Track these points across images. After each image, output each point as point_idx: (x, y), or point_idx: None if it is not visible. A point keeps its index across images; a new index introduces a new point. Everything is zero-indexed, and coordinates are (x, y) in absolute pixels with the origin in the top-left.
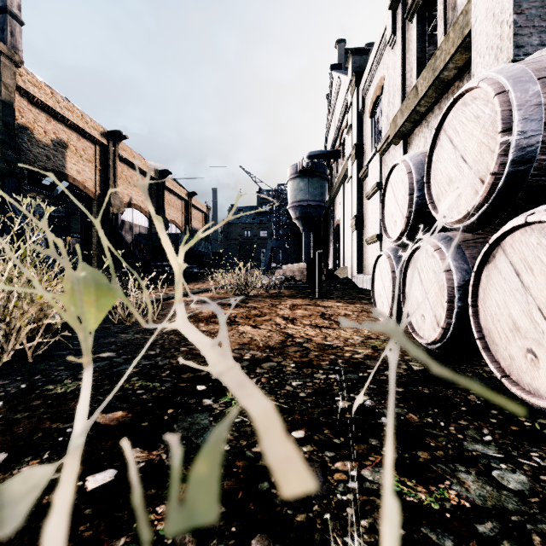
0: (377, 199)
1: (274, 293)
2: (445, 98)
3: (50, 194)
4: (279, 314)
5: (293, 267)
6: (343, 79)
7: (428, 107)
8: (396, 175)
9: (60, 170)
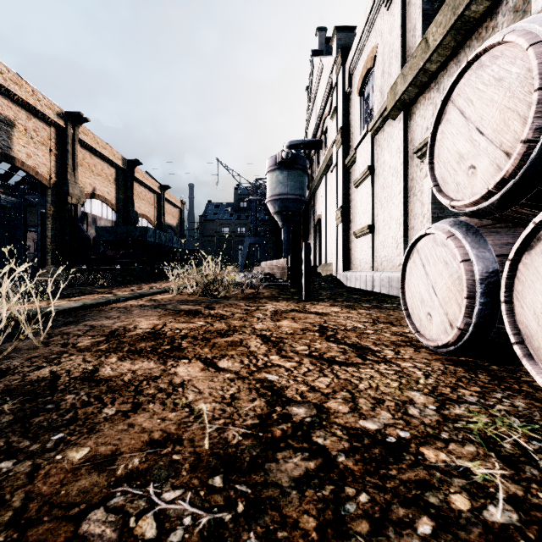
0: (368, 185)
1: (250, 294)
2: (466, 47)
3: (5, 183)
4: (256, 329)
5: (272, 264)
6: (326, 62)
7: (441, 64)
8: (474, 79)
9: (5, 151)
